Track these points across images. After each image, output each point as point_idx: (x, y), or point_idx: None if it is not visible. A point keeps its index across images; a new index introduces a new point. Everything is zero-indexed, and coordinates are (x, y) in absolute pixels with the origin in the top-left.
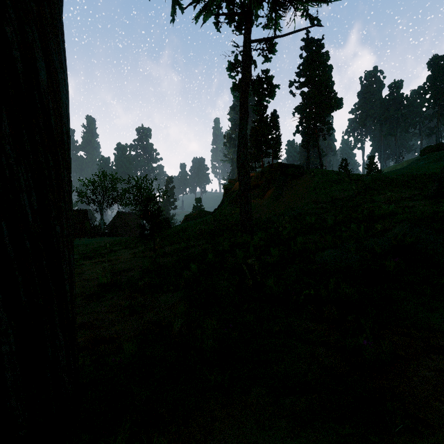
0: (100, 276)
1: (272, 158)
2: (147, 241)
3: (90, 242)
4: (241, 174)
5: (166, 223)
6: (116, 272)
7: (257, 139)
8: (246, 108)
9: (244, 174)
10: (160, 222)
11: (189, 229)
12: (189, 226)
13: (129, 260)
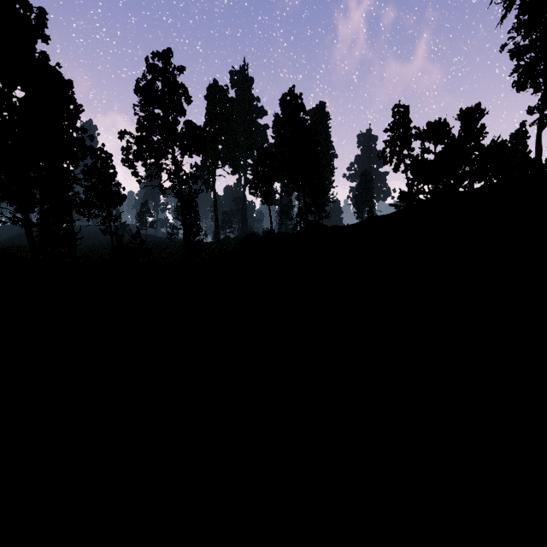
0: None
1: None
2: None
3: None
4: None
5: None
6: None
7: None
8: None
9: None
10: None
11: None
12: None
13: None
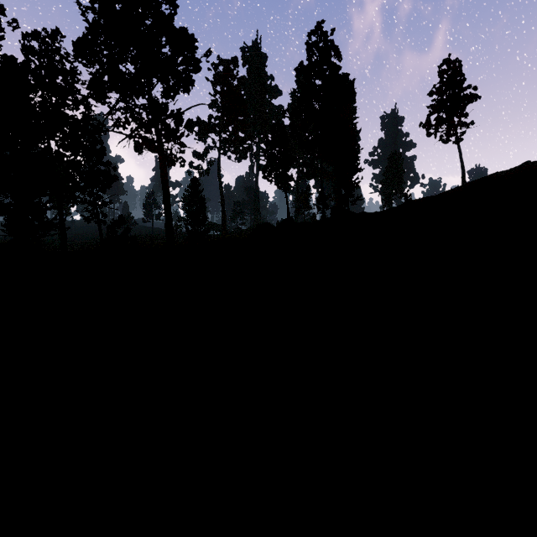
0: None
1: None
2: None
3: None
4: None
5: None
6: None
7: None
8: None
9: None
10: None
11: None
12: None
13: None
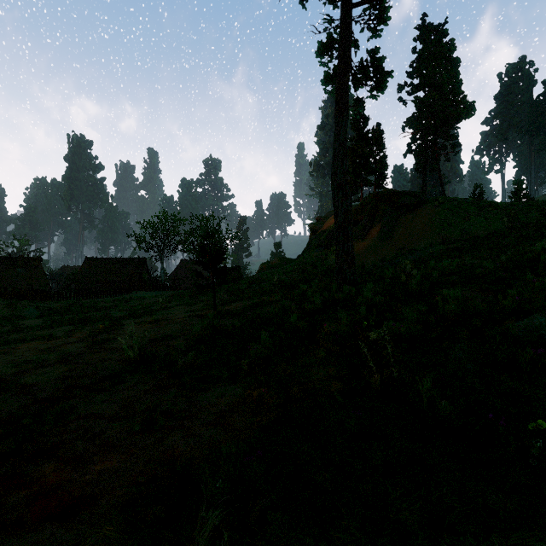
0: (125, 346)
1: (375, 187)
2: (211, 295)
3: (146, 296)
4: (337, 198)
5: (237, 273)
6: (156, 340)
7: (354, 162)
8: (345, 102)
9: (342, 198)
10: (222, 268)
11: (264, 280)
12: (264, 276)
13: (180, 321)
